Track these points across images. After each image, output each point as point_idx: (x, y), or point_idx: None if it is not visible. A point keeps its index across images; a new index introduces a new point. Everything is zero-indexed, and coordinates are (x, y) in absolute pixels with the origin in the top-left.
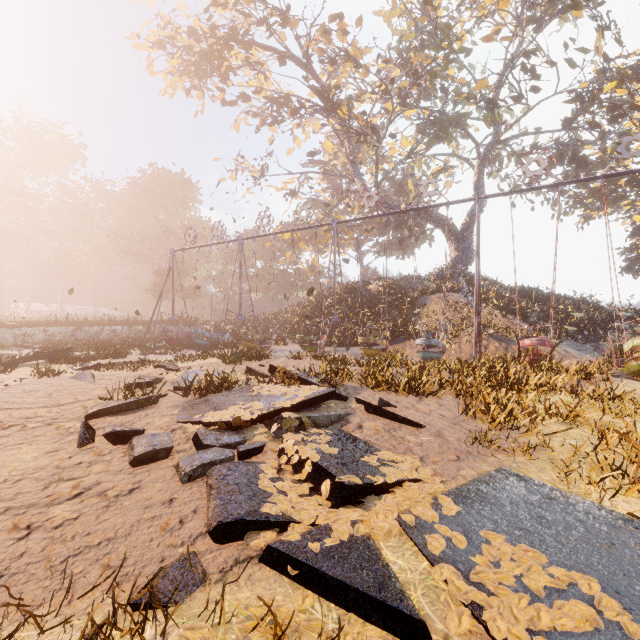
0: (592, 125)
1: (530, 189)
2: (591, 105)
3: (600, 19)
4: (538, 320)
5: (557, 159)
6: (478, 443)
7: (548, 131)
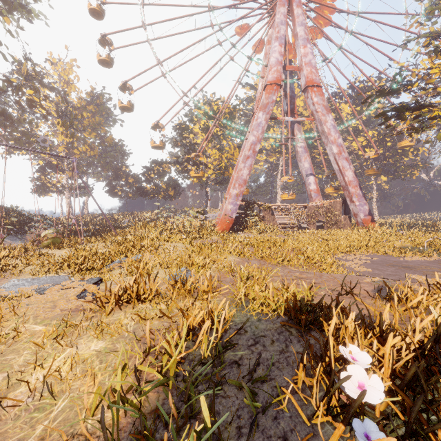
0: (19, 104)
1: None
2: (18, 92)
3: (26, 54)
4: None
5: None
6: None
7: None
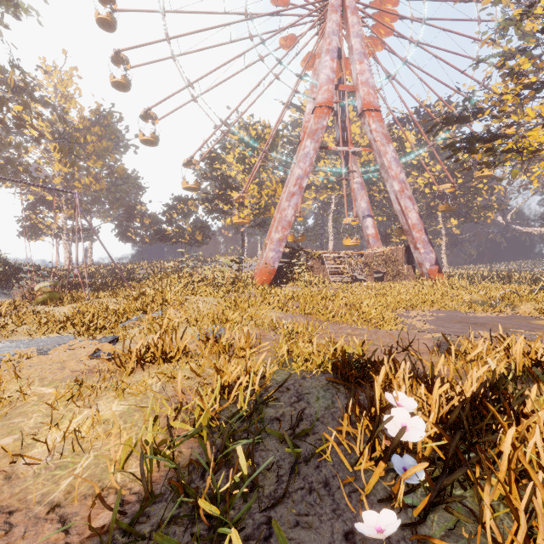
0: (3, 123)
1: None
2: (2, 107)
3: (13, 60)
4: None
5: None
6: None
7: None
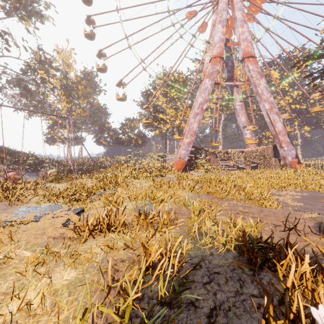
0: (35, 81)
1: (11, 107)
2: (34, 72)
3: (39, 45)
4: (10, 163)
5: (17, 84)
6: (9, 206)
7: (13, 70)
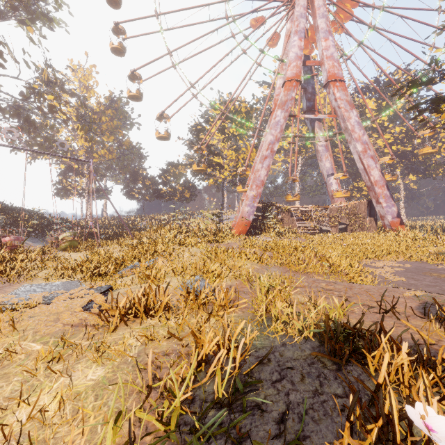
0: (40, 110)
1: (8, 146)
2: (40, 98)
3: (46, 60)
4: (6, 225)
5: (15, 114)
6: (6, 284)
7: (10, 95)
